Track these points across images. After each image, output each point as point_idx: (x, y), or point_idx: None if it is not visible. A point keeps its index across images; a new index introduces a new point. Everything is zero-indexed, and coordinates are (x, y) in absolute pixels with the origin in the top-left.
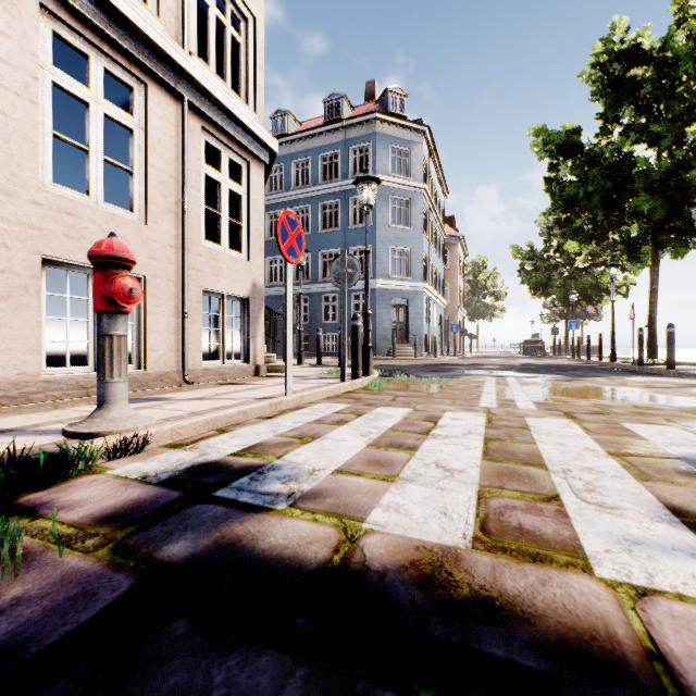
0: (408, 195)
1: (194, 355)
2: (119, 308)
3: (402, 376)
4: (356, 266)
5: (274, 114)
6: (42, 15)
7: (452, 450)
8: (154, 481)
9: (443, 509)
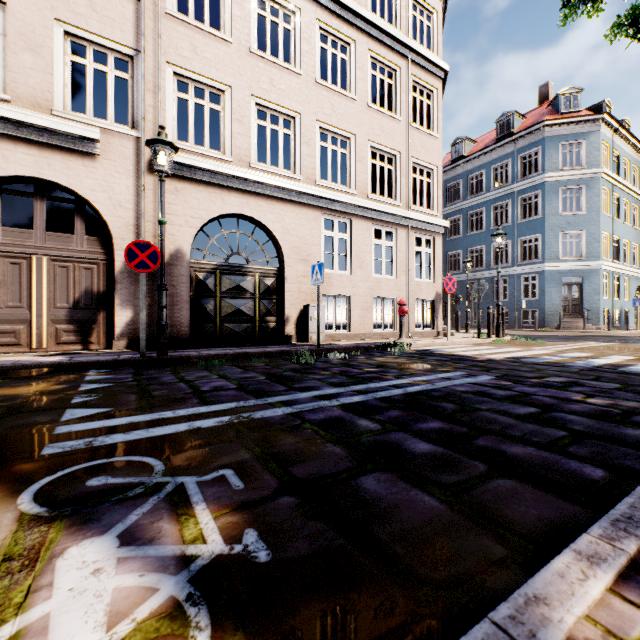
0: (581, 182)
1: (411, 326)
2: (404, 315)
3: (522, 339)
4: (484, 286)
5: (453, 142)
6: (372, 226)
7: (488, 351)
8: (416, 349)
9: (469, 353)
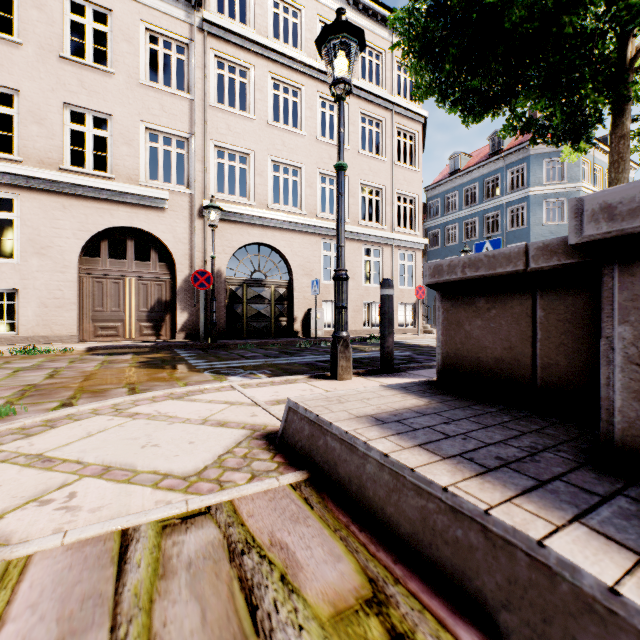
0: (563, 195)
1: (395, 324)
2: None
3: None
4: None
5: (451, 157)
6: (362, 246)
7: None
8: None
9: (423, 343)
